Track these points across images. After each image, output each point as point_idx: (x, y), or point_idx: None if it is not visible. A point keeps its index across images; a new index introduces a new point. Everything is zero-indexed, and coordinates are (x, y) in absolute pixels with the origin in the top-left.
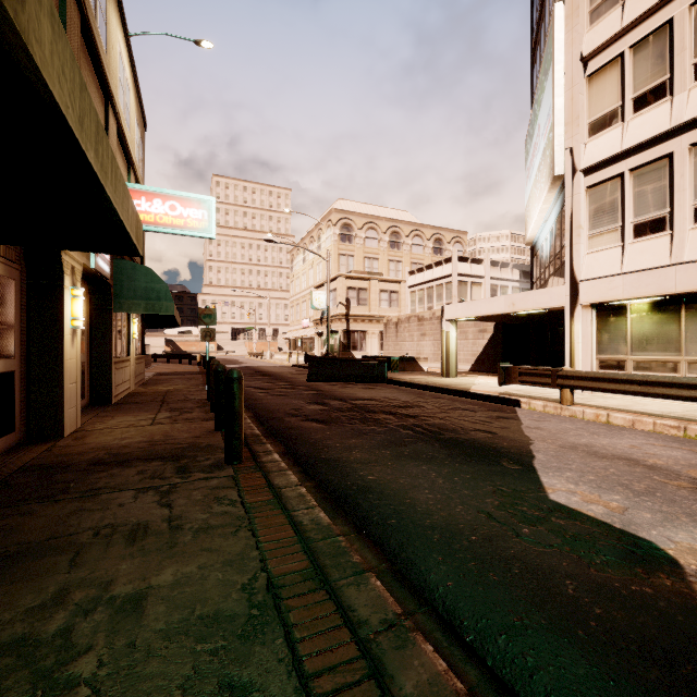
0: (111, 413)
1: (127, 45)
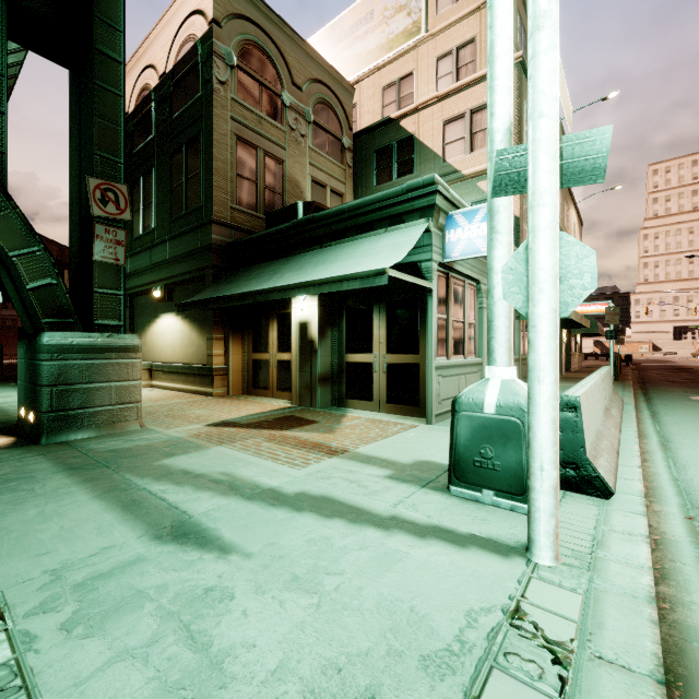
0: (572, 373)
1: (575, 208)
